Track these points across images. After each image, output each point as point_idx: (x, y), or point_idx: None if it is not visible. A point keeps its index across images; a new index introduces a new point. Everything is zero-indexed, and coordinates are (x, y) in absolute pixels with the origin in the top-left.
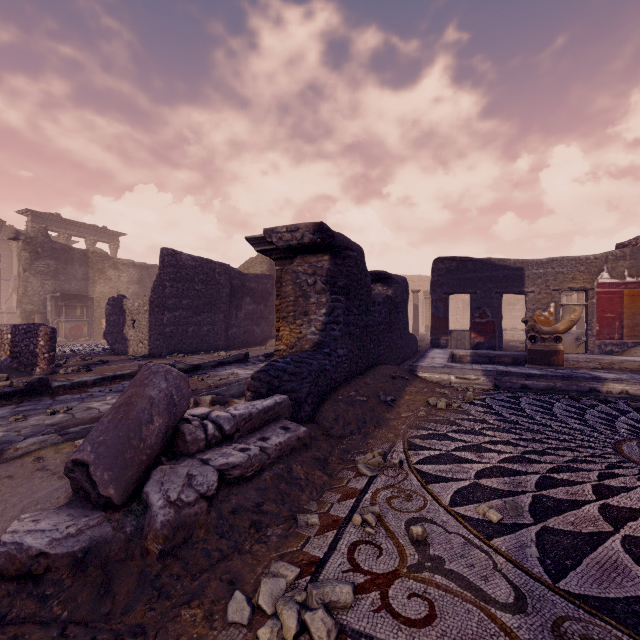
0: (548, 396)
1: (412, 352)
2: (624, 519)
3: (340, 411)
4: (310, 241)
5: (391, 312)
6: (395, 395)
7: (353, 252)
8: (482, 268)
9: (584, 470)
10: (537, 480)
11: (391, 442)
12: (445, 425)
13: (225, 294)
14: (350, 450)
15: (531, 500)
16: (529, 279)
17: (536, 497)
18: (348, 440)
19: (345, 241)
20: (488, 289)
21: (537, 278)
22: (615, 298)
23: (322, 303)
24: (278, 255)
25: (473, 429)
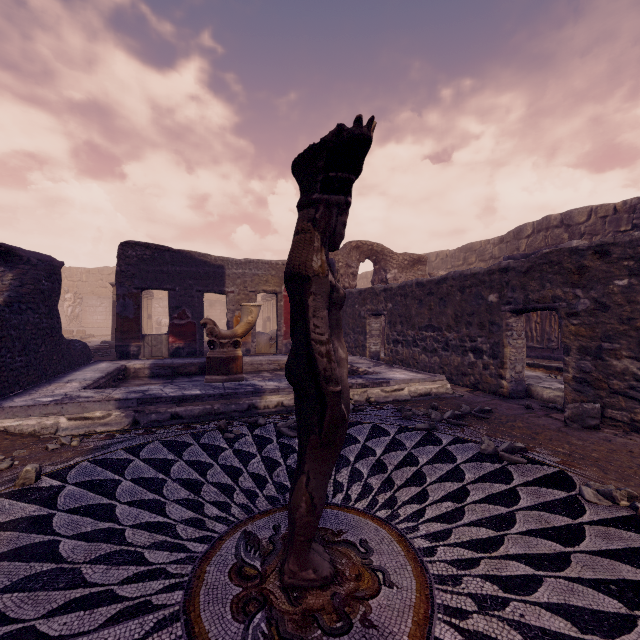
0: (195, 429)
1: (73, 368)
2: None
3: None
4: None
5: None
6: None
7: None
8: (182, 261)
9: None
10: None
11: None
12: None
13: None
14: None
15: None
16: (230, 278)
17: None
18: None
19: None
20: (189, 286)
21: (237, 278)
22: None
23: None
24: None
25: None
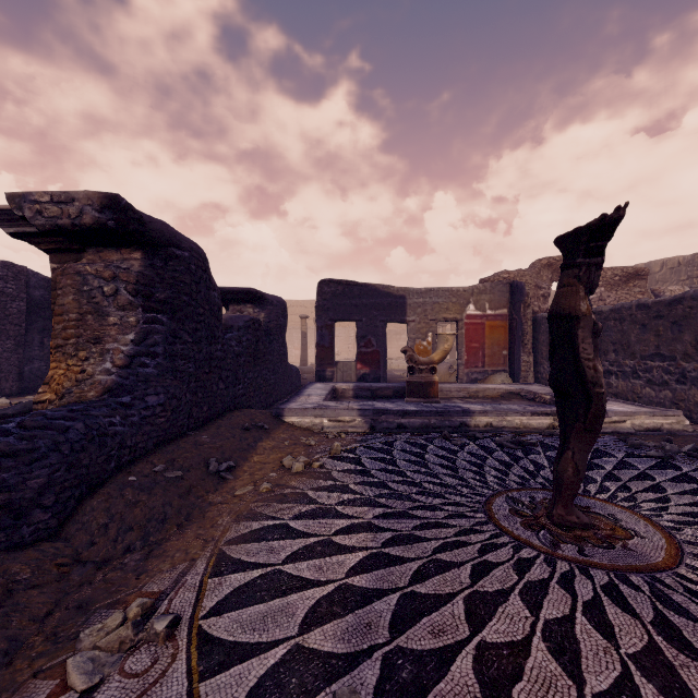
0: (423, 436)
1: (292, 387)
2: (508, 680)
3: (119, 507)
4: (95, 222)
5: (259, 340)
6: (238, 458)
7: (183, 251)
8: (368, 294)
9: (455, 565)
10: (394, 608)
11: (188, 561)
12: (292, 504)
13: (17, 310)
14: (93, 602)
15: (379, 673)
16: (411, 308)
17: (388, 660)
18: (109, 570)
19: (167, 233)
20: (373, 317)
21: (417, 307)
22: (479, 329)
23: (130, 324)
24: (53, 245)
25: (328, 506)
